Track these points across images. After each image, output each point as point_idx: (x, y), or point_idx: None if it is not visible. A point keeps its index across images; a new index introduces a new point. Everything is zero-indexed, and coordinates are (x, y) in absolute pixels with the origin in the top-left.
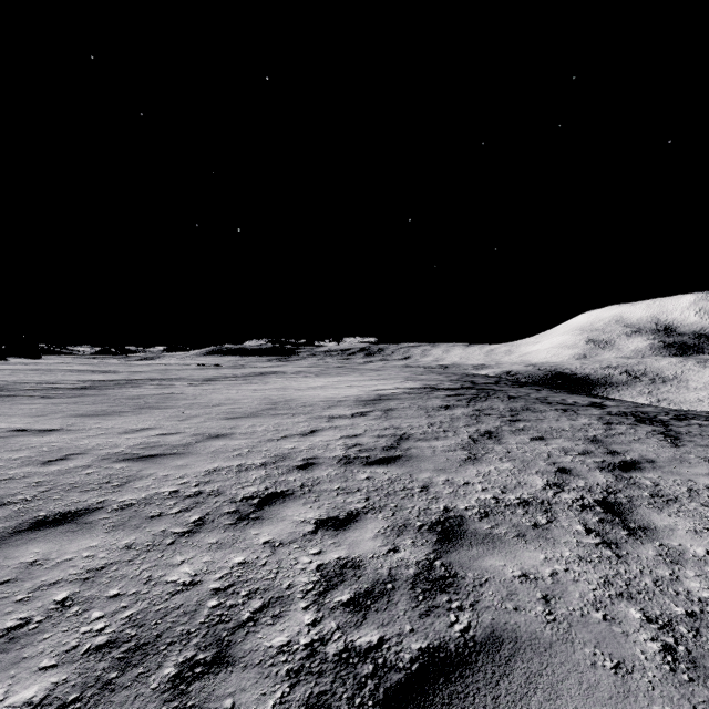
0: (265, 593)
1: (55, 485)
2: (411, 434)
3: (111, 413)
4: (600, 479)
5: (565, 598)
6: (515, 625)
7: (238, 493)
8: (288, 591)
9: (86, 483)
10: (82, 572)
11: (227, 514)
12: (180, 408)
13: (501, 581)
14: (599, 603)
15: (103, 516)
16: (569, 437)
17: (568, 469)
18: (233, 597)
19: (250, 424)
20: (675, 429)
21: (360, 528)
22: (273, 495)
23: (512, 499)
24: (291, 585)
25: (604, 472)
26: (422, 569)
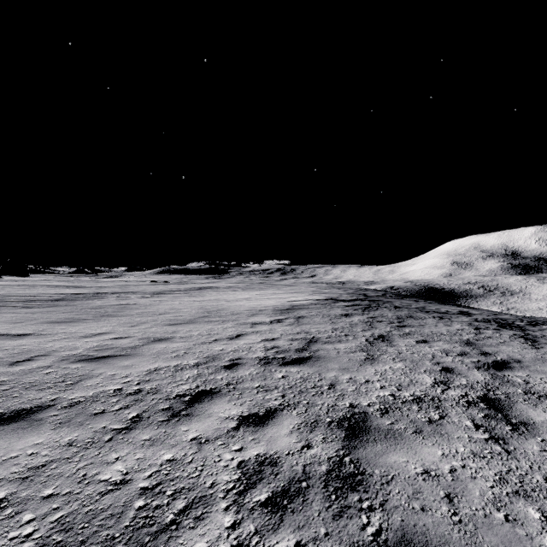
0: (189, 492)
1: (17, 384)
2: (319, 338)
3: (76, 320)
4: (479, 377)
5: (467, 497)
6: (424, 527)
7: (173, 391)
8: (211, 490)
9: (44, 382)
10: (23, 470)
11: (161, 411)
12: (132, 316)
13: (405, 478)
14: (499, 502)
15: (53, 413)
16: (448, 340)
17: (451, 368)
18: (159, 497)
19: (188, 330)
20: (531, 333)
21: (277, 425)
22: (202, 393)
23: (407, 395)
24: (214, 484)
25: (481, 371)
26: (333, 466)
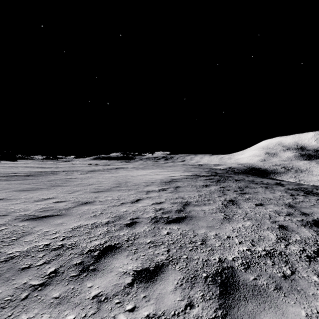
0: None
1: None
2: (190, 202)
3: (35, 189)
4: (308, 233)
5: None
6: None
7: (87, 246)
8: None
9: None
10: None
11: (74, 266)
12: (72, 186)
13: None
14: None
15: None
16: (276, 203)
17: (285, 226)
18: None
19: (105, 196)
20: None
21: (164, 280)
22: (108, 248)
23: (260, 250)
24: None
25: (307, 228)
26: None
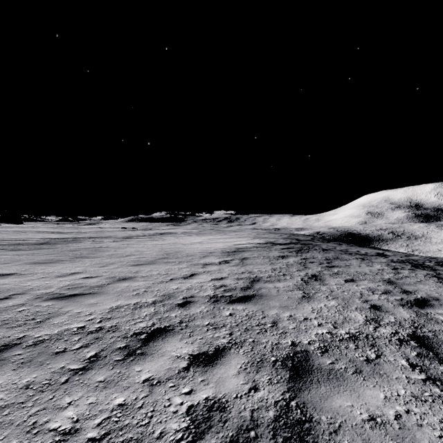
0: None
1: None
2: (260, 277)
3: (55, 261)
4: (405, 314)
5: None
6: None
7: (131, 329)
8: (159, 441)
9: (16, 320)
10: None
11: (118, 350)
12: (103, 257)
13: (353, 426)
14: None
15: (17, 352)
16: (372, 279)
17: (378, 306)
18: None
19: (149, 270)
20: (442, 273)
21: (225, 364)
22: (157, 331)
23: (343, 333)
24: (162, 433)
25: (405, 308)
26: (280, 412)
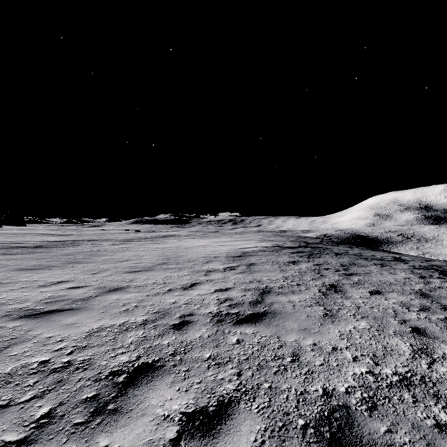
0: None
1: None
2: (271, 288)
3: (44, 267)
4: None
5: None
6: None
7: (107, 365)
8: None
9: None
10: None
11: (83, 403)
12: (98, 263)
13: None
14: None
15: None
16: (400, 290)
17: (421, 328)
18: None
19: (145, 278)
20: None
21: (232, 434)
22: (142, 368)
23: (389, 374)
24: None
25: None
26: None
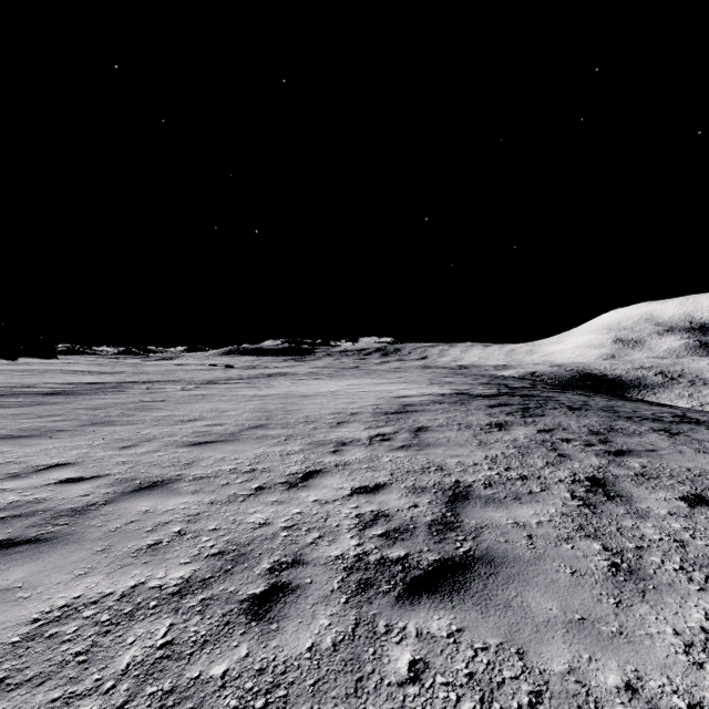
0: None
1: None
2: (469, 486)
3: (42, 433)
4: None
5: None
6: None
7: None
8: None
9: None
10: None
11: None
12: (142, 424)
13: None
14: None
15: None
16: None
17: None
18: None
19: (219, 457)
20: None
21: None
22: None
23: None
24: None
25: None
26: None
